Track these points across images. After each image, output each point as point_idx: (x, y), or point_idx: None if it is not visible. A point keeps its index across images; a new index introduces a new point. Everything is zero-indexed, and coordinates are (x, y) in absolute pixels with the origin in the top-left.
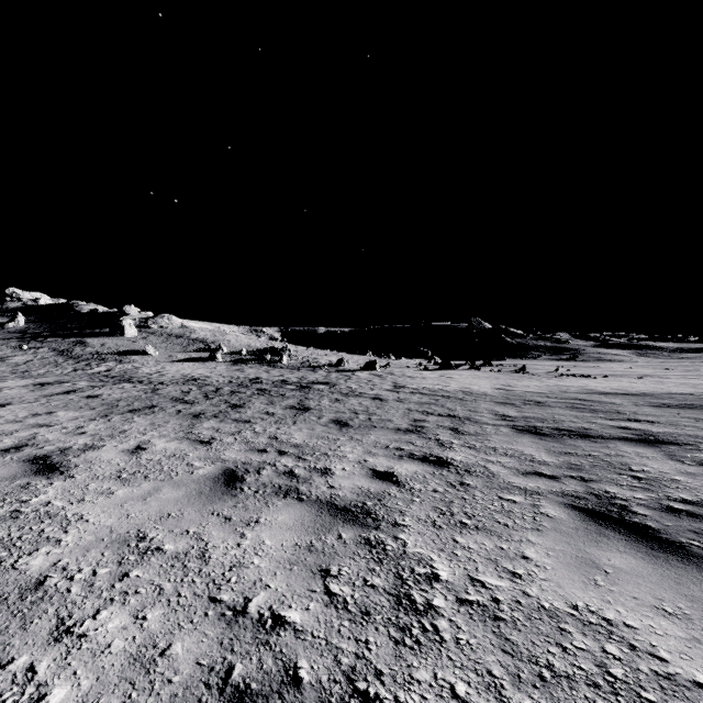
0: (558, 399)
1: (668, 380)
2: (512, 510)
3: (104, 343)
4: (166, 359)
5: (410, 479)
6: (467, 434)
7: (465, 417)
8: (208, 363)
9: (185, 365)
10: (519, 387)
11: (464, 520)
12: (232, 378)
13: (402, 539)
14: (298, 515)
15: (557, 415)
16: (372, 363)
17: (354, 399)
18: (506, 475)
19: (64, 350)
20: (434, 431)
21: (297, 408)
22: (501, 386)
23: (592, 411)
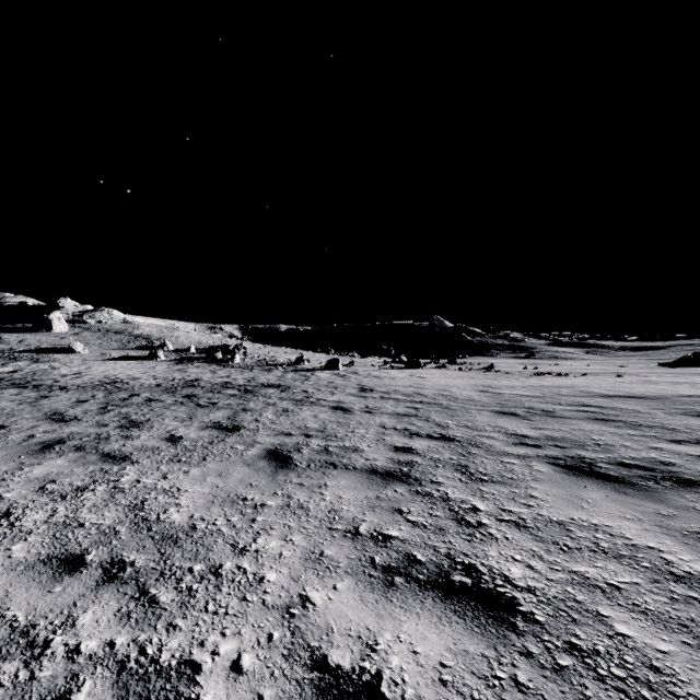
0: (565, 405)
1: (653, 379)
2: None
3: (24, 339)
4: (96, 358)
5: None
6: (489, 481)
7: (467, 441)
8: (147, 361)
9: (117, 364)
10: (503, 388)
11: None
12: (164, 380)
13: None
14: None
15: (593, 434)
16: (335, 361)
17: (308, 409)
18: (693, 671)
19: None
20: (432, 473)
21: (222, 426)
22: (483, 387)
23: (629, 425)
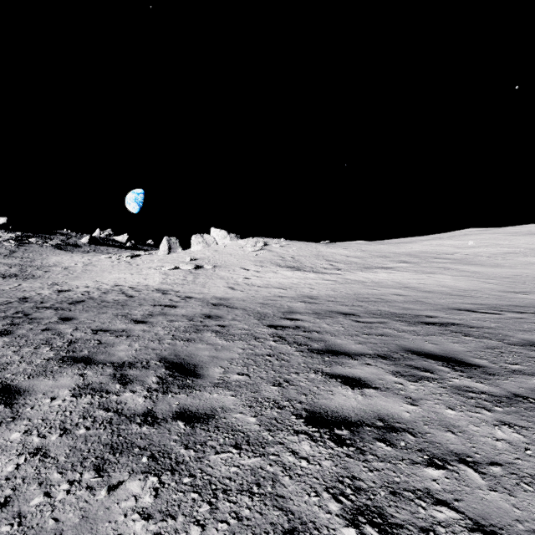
0: None
1: None
2: None
3: None
4: None
5: None
6: None
7: None
8: None
9: None
10: None
11: None
12: None
13: None
14: None
15: None
16: None
17: None
18: None
19: None
20: None
21: None
22: None
23: None
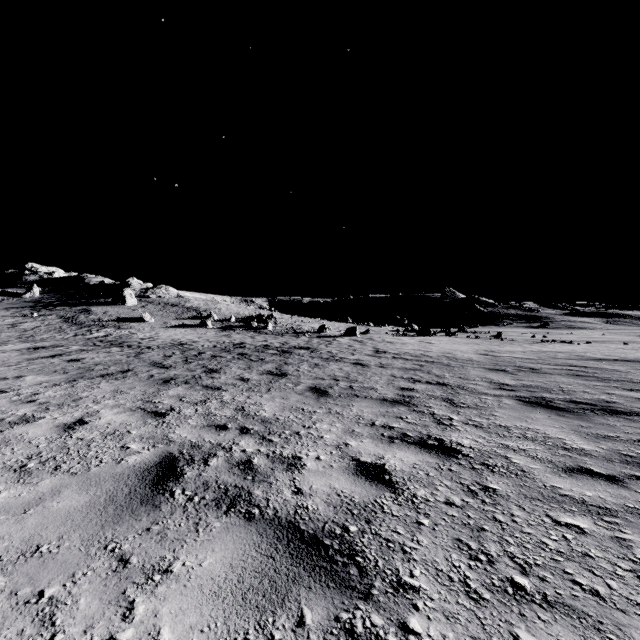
0: (552, 365)
1: None
2: (588, 551)
3: (107, 311)
4: (161, 326)
5: (408, 478)
6: (465, 407)
7: (457, 386)
8: (199, 329)
9: (177, 331)
10: (503, 352)
11: (515, 576)
12: (217, 343)
13: (416, 635)
14: (237, 555)
15: (563, 384)
16: (353, 329)
17: (334, 364)
18: (543, 472)
19: (69, 318)
20: (425, 402)
21: (274, 373)
22: (484, 351)
23: (600, 379)
